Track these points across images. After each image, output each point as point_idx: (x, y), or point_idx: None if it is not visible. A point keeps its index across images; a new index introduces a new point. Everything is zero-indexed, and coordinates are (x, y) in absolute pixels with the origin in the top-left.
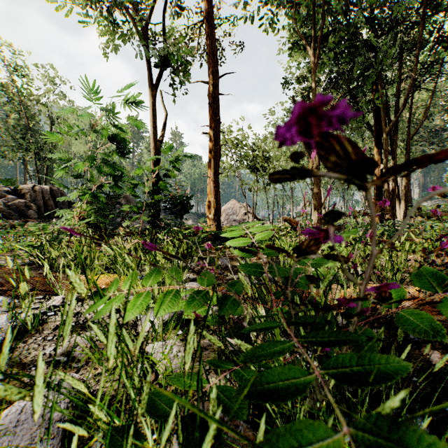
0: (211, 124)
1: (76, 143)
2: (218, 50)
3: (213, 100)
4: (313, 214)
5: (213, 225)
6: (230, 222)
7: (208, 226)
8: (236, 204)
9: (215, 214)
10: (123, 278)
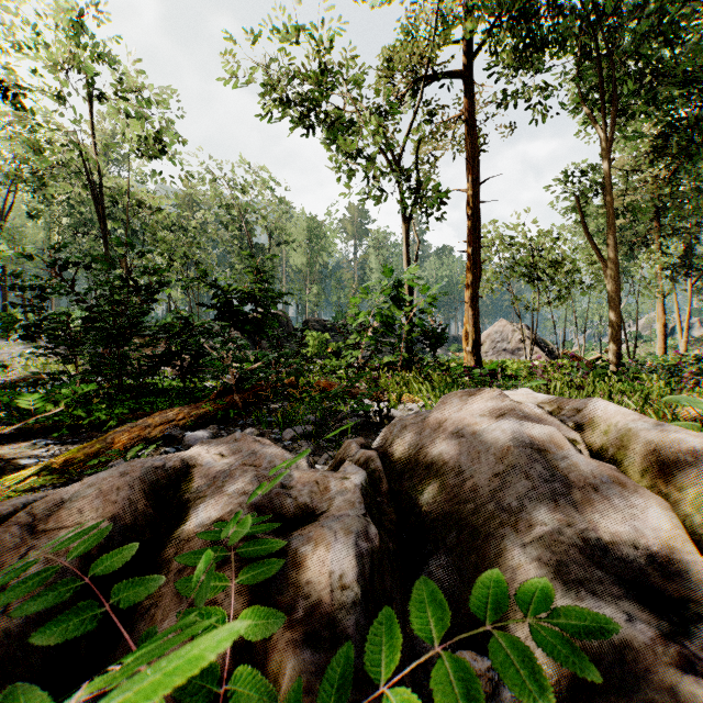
0: (468, 241)
1: (294, 253)
2: (477, 152)
3: (471, 213)
4: (611, 346)
5: (471, 360)
6: (498, 352)
7: (465, 360)
8: (507, 325)
9: (474, 346)
10: (415, 396)
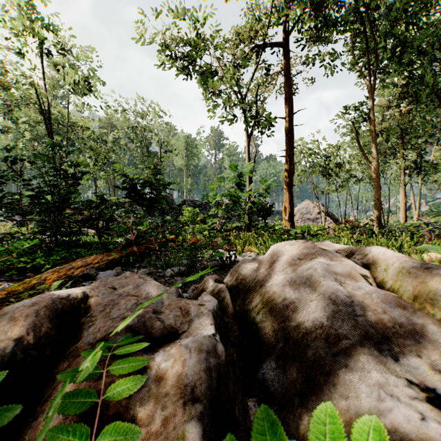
0: (286, 150)
1: (176, 158)
2: (291, 94)
3: (288, 132)
4: (374, 216)
5: (288, 225)
6: (304, 220)
7: (284, 225)
8: (310, 204)
9: (290, 216)
10: (253, 247)
